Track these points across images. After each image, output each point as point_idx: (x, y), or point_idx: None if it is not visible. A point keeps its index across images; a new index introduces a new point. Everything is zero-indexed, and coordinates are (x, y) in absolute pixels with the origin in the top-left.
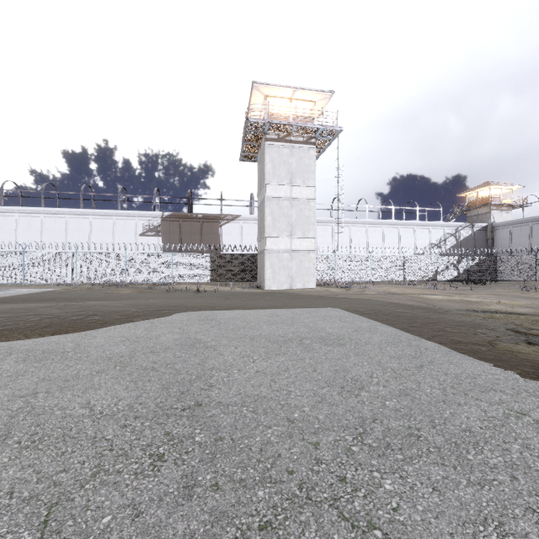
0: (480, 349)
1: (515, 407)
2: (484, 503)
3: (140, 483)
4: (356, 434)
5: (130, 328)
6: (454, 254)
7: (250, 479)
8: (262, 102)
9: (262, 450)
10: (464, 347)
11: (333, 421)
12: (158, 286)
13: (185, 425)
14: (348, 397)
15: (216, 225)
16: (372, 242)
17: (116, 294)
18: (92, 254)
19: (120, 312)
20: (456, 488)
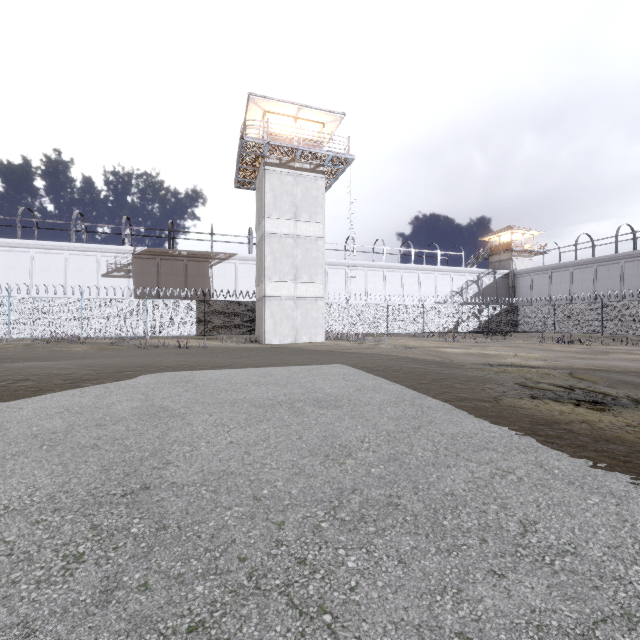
0: (484, 406)
1: (503, 465)
2: (448, 570)
3: (41, 594)
4: (330, 508)
5: (75, 396)
6: (476, 303)
7: (190, 573)
8: (261, 118)
9: (213, 537)
10: (469, 404)
11: (307, 495)
12: (127, 341)
13: (121, 515)
14: (330, 467)
15: (205, 265)
16: (390, 288)
17: (66, 352)
18: (33, 300)
19: (65, 376)
20: (423, 557)
